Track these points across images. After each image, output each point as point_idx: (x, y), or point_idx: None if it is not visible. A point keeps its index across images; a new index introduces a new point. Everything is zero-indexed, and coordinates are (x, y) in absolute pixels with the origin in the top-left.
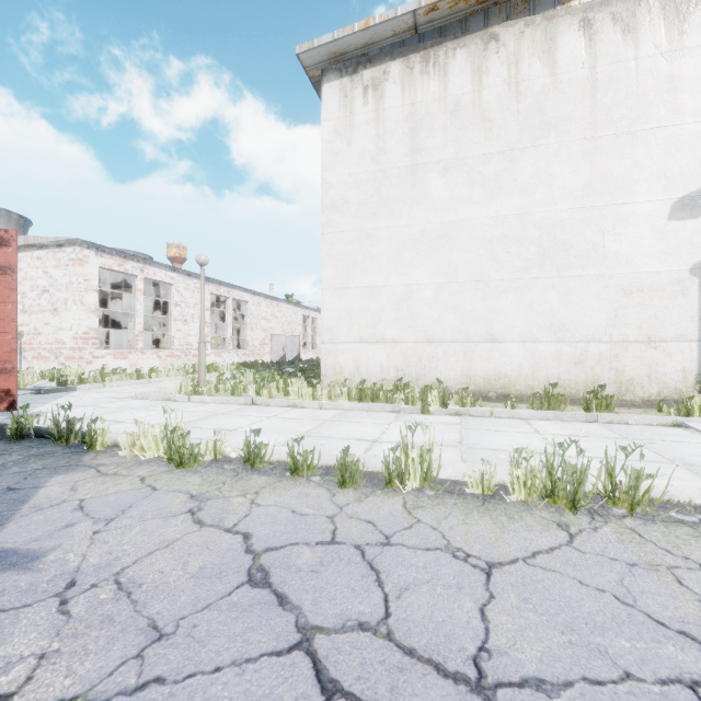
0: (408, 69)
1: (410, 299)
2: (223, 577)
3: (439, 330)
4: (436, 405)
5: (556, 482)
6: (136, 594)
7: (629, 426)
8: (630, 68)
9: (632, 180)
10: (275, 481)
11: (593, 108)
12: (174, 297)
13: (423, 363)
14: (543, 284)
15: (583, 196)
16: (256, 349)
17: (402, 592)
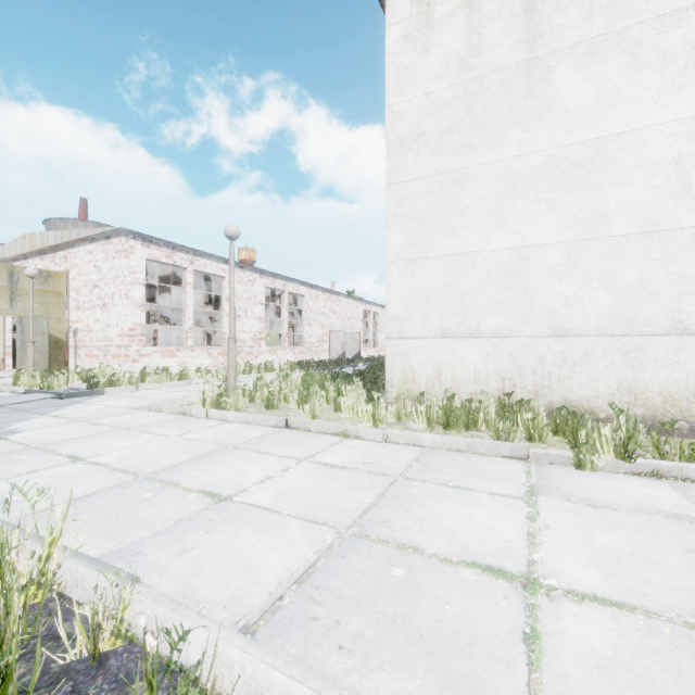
0: None
1: (523, 269)
2: None
3: (576, 316)
4: (607, 454)
5: None
6: None
7: None
8: None
9: None
10: None
11: None
12: (226, 291)
13: (546, 368)
14: None
15: None
16: (314, 347)
17: None
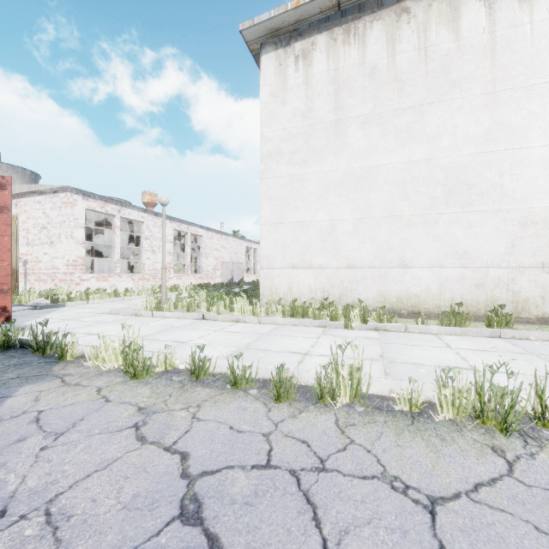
0: (332, 40)
1: (334, 232)
2: (155, 510)
3: (359, 257)
4: (357, 321)
5: (486, 403)
6: (62, 530)
7: (530, 342)
8: (525, 31)
9: (527, 127)
10: (216, 394)
11: (492, 67)
12: (145, 232)
13: (345, 285)
14: (448, 218)
15: (483, 143)
16: (210, 274)
17: (342, 536)
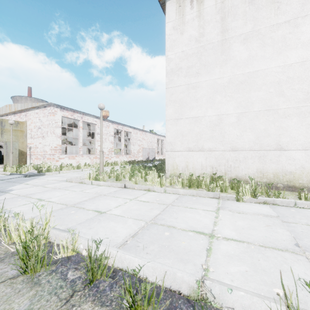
0: None
1: (220, 124)
2: None
3: (241, 142)
4: (248, 196)
5: None
6: None
7: None
8: None
9: None
10: None
11: None
12: (97, 130)
13: (229, 163)
14: None
15: None
16: (135, 154)
17: None
